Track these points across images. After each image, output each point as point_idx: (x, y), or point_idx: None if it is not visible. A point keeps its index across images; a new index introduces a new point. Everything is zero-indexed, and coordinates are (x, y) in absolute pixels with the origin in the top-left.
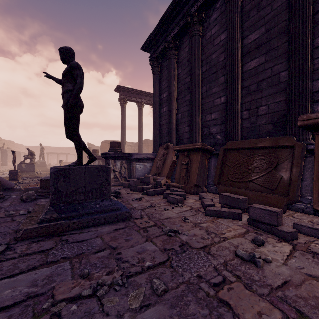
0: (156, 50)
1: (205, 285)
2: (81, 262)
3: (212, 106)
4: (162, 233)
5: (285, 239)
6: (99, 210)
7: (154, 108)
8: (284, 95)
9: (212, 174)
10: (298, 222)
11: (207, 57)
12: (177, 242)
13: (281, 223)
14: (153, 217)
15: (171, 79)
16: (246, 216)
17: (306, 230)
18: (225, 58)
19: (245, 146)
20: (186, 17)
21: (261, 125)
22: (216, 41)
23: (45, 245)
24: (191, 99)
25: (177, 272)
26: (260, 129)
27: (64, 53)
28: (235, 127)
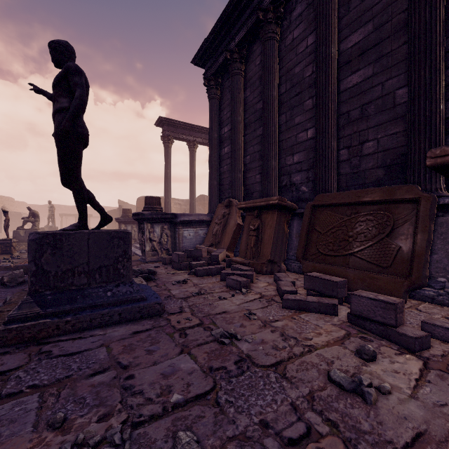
0: (213, 63)
1: (272, 443)
2: (60, 395)
3: (295, 144)
4: (210, 338)
5: (411, 349)
6: (111, 301)
7: (211, 148)
8: (403, 124)
9: (294, 244)
10: (429, 319)
11: (287, 71)
12: (232, 355)
13: (403, 321)
14: (200, 310)
15: (235, 104)
16: (345, 308)
17: (442, 332)
18: (314, 71)
19: (343, 202)
20: (256, 12)
21: (367, 170)
22: (300, 47)
23: (9, 362)
24: (263, 134)
25: (224, 416)
26: (366, 176)
27: (56, 50)
28: (328, 174)
